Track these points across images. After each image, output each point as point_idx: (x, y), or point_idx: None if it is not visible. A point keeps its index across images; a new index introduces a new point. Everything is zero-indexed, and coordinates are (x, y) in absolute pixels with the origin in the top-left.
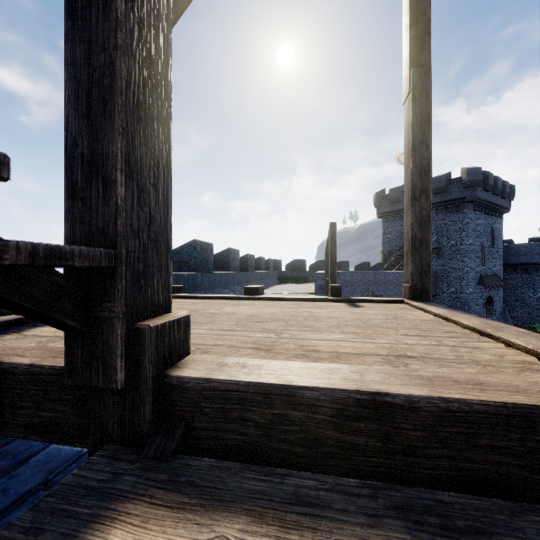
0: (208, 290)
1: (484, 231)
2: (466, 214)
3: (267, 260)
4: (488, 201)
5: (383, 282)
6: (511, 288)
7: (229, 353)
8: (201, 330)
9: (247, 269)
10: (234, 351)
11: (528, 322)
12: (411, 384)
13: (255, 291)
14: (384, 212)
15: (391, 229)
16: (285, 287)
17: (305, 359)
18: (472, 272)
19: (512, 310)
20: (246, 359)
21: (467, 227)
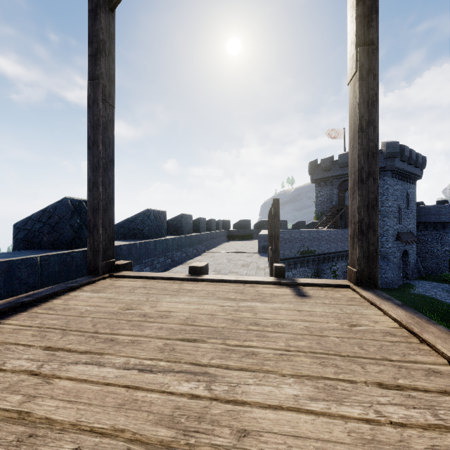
0: (161, 255)
1: (401, 195)
2: (386, 181)
3: (217, 221)
4: (404, 170)
5: (316, 239)
6: (422, 242)
7: None
8: (112, 368)
9: (199, 231)
10: None
11: (437, 271)
12: None
13: (199, 270)
14: (317, 178)
15: (323, 193)
16: (233, 245)
17: None
18: (391, 230)
19: (423, 261)
20: None
21: (387, 192)
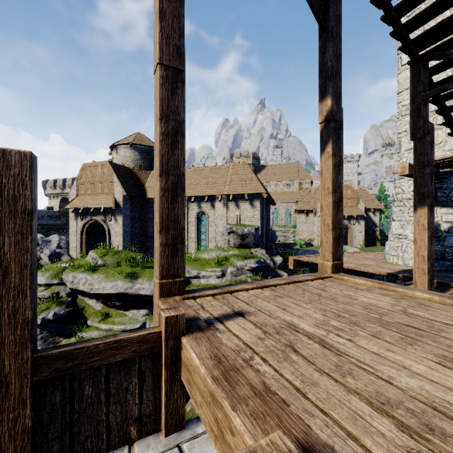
0: None
1: None
2: None
3: None
4: None
5: None
6: None
7: (447, 308)
8: None
9: None
10: (444, 308)
11: None
12: (387, 283)
13: None
14: None
15: None
16: None
17: (405, 297)
18: None
19: None
20: (438, 297)
21: None
